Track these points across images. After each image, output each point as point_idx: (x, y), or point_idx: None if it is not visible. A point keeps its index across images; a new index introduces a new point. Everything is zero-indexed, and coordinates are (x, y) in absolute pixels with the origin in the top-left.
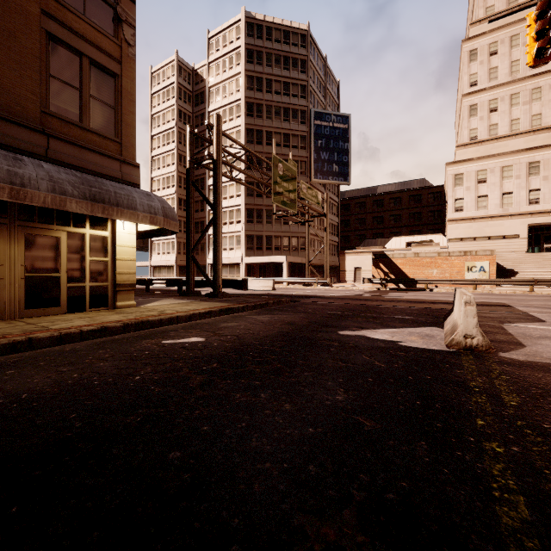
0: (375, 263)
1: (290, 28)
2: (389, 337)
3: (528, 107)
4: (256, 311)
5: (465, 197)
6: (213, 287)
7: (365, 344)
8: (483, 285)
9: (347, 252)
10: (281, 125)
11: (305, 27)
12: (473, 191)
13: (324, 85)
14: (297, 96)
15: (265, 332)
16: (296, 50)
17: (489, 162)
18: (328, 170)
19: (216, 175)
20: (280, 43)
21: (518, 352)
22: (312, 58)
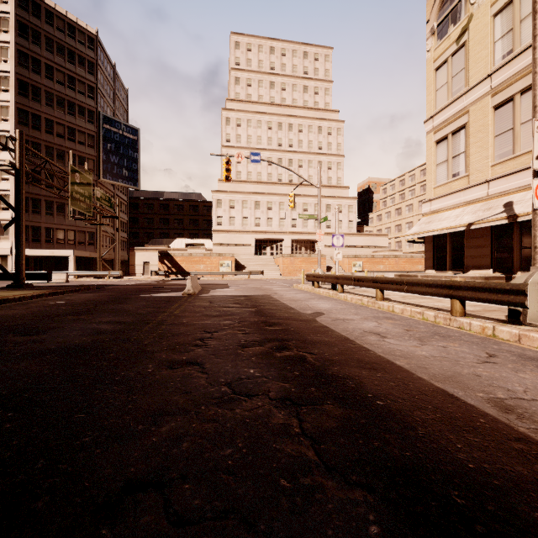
0: (161, 259)
1: (76, 24)
2: (163, 295)
3: (255, 166)
4: (78, 293)
5: (223, 216)
6: (16, 279)
7: (152, 297)
8: (229, 275)
9: (137, 249)
10: (66, 117)
11: (93, 31)
12: (228, 213)
13: (113, 90)
14: (84, 94)
15: (101, 298)
16: (83, 49)
17: (236, 196)
18: (118, 173)
19: (20, 182)
20: (63, 33)
21: (204, 294)
22: (100, 62)
